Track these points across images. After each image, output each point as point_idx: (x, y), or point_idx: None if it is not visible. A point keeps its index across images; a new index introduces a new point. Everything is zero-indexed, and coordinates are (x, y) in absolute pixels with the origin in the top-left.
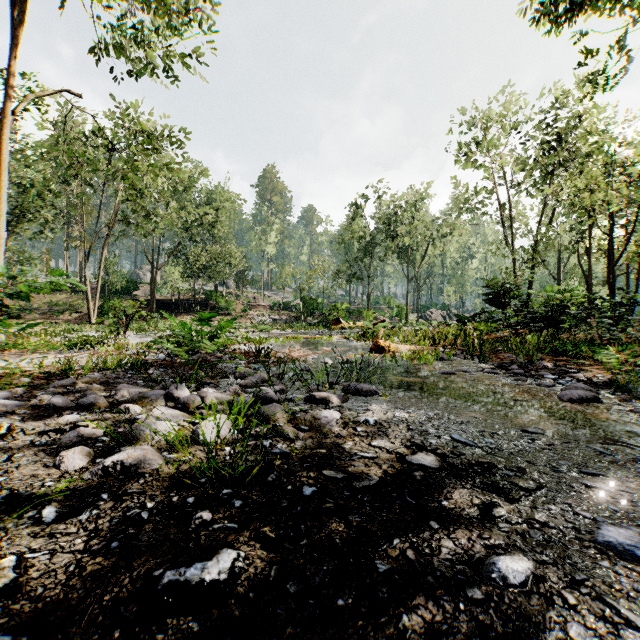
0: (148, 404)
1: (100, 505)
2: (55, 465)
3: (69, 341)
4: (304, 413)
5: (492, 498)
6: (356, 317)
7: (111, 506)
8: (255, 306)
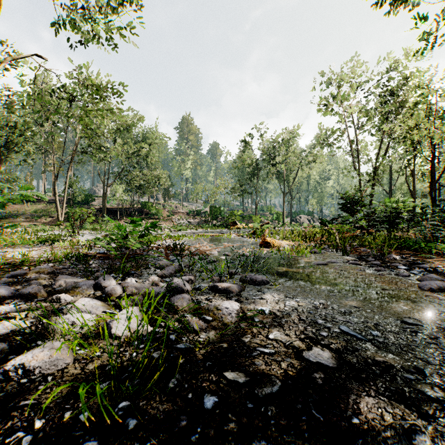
0: (79, 293)
1: None
2: None
3: (37, 238)
4: (208, 302)
5: (403, 412)
6: (247, 220)
7: None
8: (176, 213)
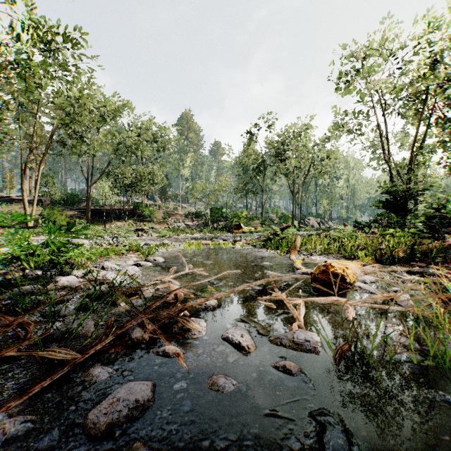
0: None
1: None
2: None
3: None
4: None
5: None
6: (252, 223)
7: None
8: (173, 214)
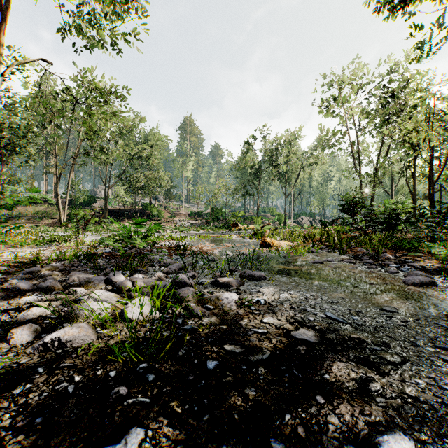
0: (92, 287)
1: (35, 378)
2: (7, 340)
3: (43, 239)
4: (210, 294)
5: (366, 371)
6: (249, 222)
7: (44, 380)
8: (178, 214)
